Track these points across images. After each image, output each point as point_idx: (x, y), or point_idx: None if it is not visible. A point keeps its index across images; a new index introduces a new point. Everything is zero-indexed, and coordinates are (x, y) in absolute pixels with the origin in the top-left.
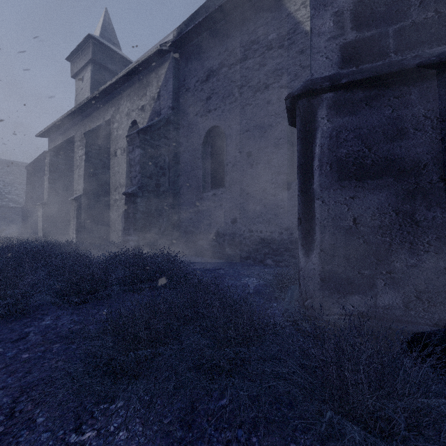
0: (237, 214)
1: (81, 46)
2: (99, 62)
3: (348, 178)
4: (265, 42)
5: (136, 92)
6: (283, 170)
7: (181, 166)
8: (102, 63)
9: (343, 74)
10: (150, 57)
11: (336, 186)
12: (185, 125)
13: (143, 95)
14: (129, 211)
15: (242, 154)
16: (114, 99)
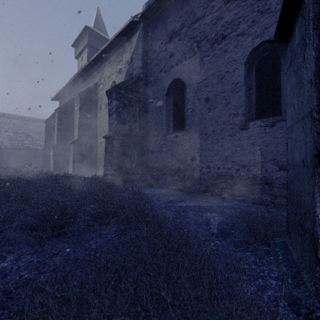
0: (196, 152)
1: (81, 35)
2: (92, 45)
3: None
4: None
5: (115, 59)
6: (241, 111)
7: (149, 114)
8: (95, 45)
9: None
10: (124, 29)
11: None
12: (152, 81)
13: (120, 61)
14: (107, 151)
15: (201, 100)
16: (100, 67)
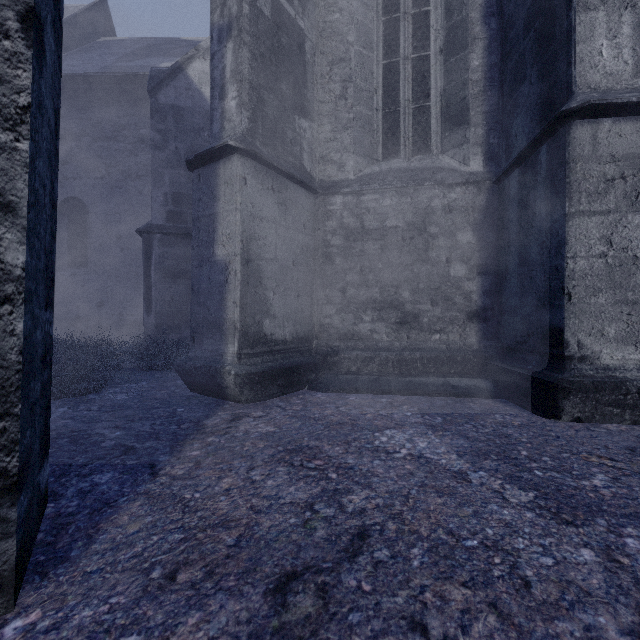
0: (104, 297)
1: None
2: None
3: (168, 278)
4: (137, 134)
5: None
6: None
7: None
8: None
9: (167, 226)
10: None
11: (163, 281)
12: None
13: None
14: None
15: (111, 236)
16: None
